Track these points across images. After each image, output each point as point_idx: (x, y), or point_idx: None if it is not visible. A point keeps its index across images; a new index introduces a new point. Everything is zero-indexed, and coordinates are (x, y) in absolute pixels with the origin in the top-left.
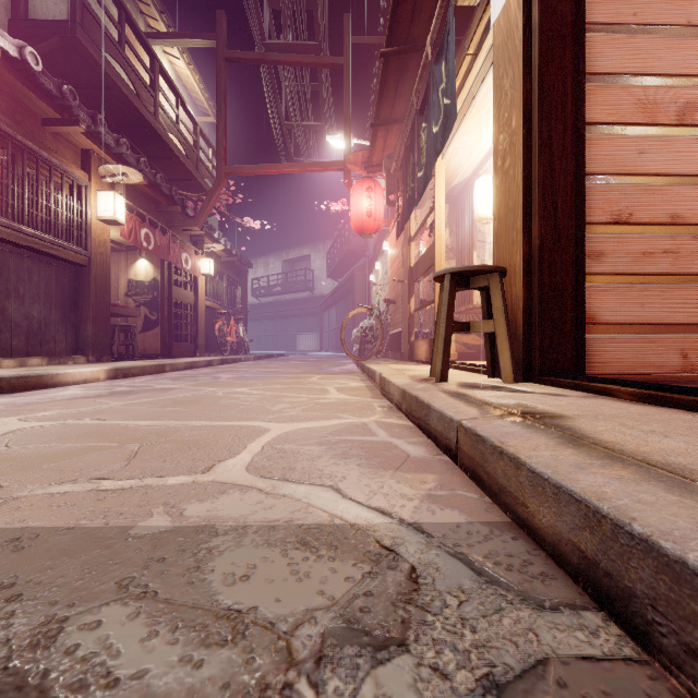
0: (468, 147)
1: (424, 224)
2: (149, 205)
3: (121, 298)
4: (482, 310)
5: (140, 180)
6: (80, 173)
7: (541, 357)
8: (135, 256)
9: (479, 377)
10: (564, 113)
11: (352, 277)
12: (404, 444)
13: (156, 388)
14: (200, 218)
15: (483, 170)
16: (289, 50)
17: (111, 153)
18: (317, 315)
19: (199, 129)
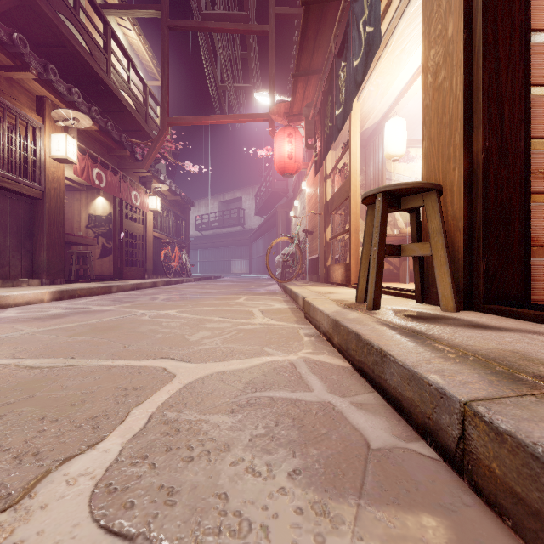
0: (381, 90)
1: (339, 162)
2: (102, 149)
3: (82, 229)
4: (411, 233)
5: (90, 125)
6: (34, 117)
7: (486, 282)
8: (94, 195)
9: (407, 303)
10: (511, 14)
11: (275, 213)
12: (351, 410)
13: (89, 311)
14: (146, 161)
15: (393, 113)
16: (222, 20)
17: (64, 100)
18: (247, 245)
19: (147, 89)
